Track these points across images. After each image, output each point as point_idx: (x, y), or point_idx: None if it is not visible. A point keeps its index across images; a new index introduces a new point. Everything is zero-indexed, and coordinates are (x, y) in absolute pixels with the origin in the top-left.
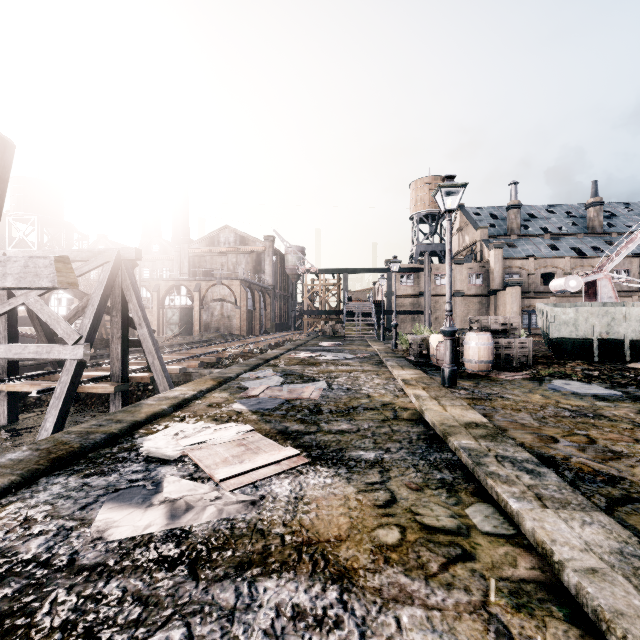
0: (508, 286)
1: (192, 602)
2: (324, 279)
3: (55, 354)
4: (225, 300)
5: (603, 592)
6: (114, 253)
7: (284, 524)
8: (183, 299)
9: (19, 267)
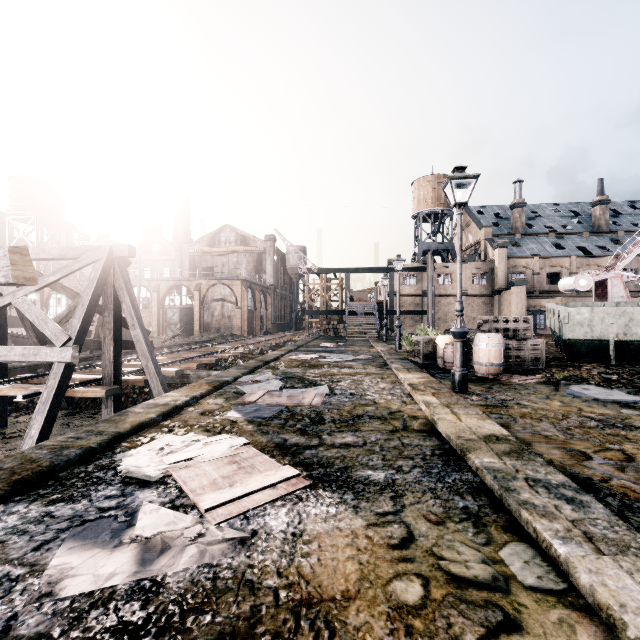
0: (513, 286)
1: None
2: (326, 279)
3: (42, 356)
4: (226, 300)
5: None
6: (106, 250)
7: (279, 573)
8: (183, 299)
9: None
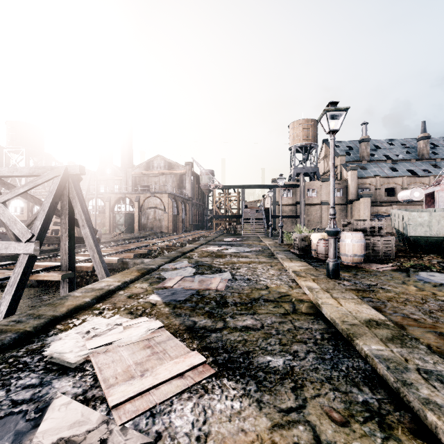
0: (361, 197)
1: None
2: (228, 193)
3: (11, 249)
4: (157, 208)
5: None
6: (62, 169)
7: None
8: (127, 207)
9: None
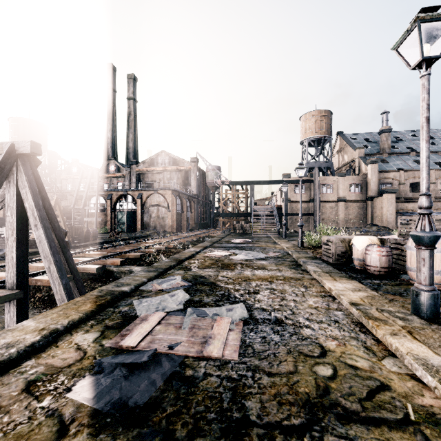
0: (385, 193)
1: None
2: (235, 189)
3: None
4: (160, 205)
5: None
6: (6, 146)
7: None
8: (129, 205)
9: None
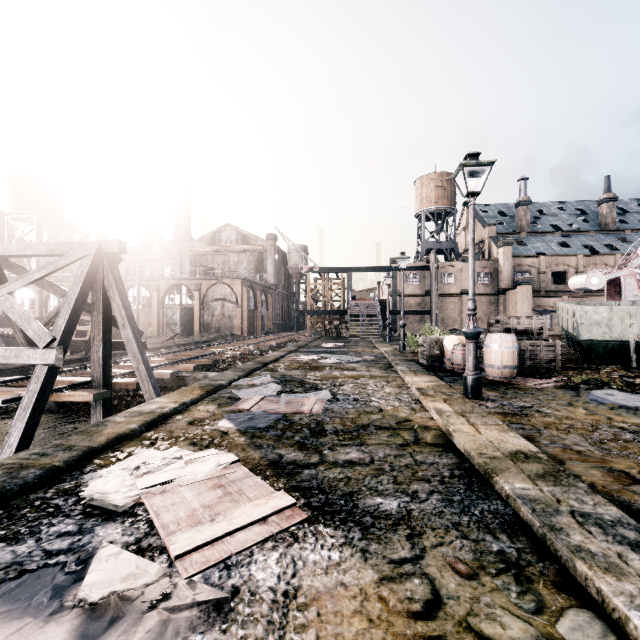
0: (518, 285)
1: None
2: (327, 278)
3: (24, 358)
4: (226, 300)
5: None
6: (94, 246)
7: None
8: (183, 299)
9: None
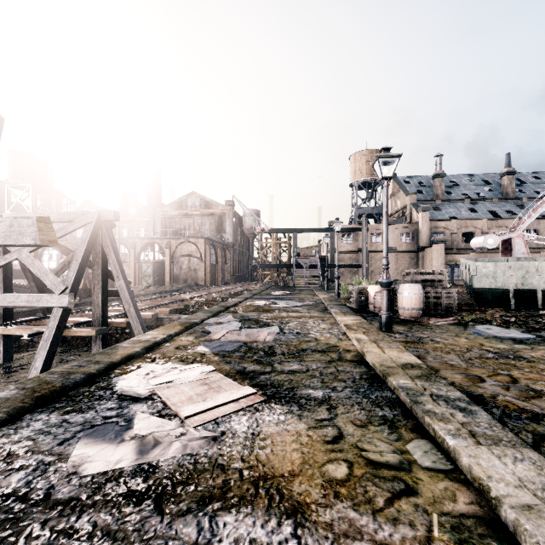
0: (434, 243)
1: (157, 537)
2: (276, 237)
3: (44, 302)
4: (192, 255)
5: (540, 529)
6: (95, 215)
7: (242, 459)
8: (156, 255)
9: (5, 226)
